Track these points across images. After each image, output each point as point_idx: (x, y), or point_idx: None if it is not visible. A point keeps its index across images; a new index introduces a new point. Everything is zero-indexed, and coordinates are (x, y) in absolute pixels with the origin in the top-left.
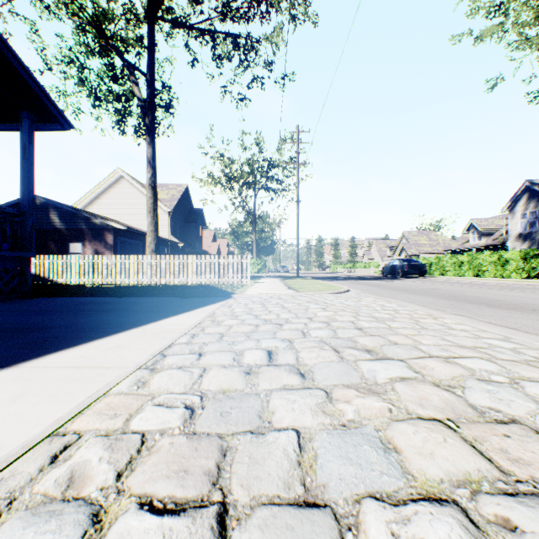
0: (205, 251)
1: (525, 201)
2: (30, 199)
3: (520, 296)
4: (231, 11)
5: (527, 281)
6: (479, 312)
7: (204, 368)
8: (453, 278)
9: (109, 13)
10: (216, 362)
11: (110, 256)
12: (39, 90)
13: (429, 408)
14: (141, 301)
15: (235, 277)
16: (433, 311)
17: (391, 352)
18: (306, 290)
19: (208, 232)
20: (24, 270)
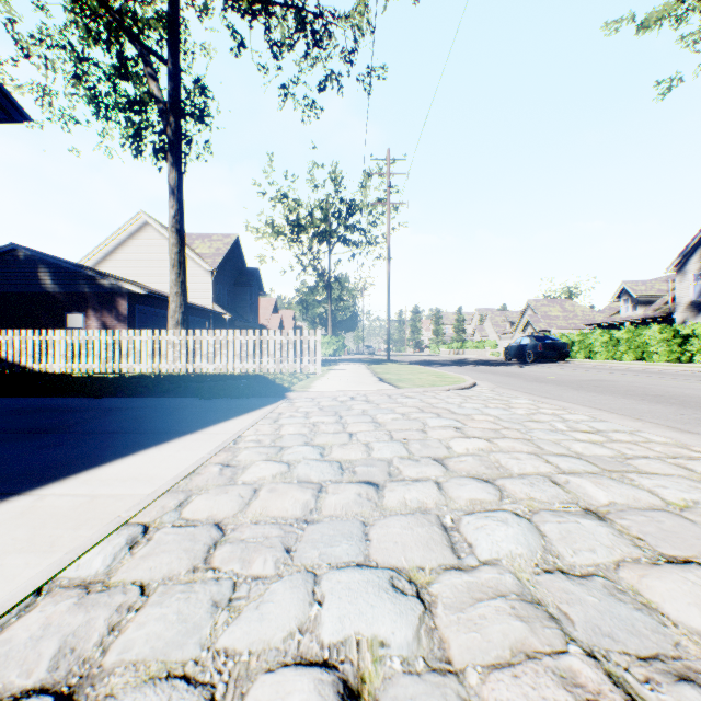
0: (262, 326)
1: (700, 257)
2: None
3: None
4: None
5: None
6: None
7: None
8: (609, 363)
9: None
10: None
11: (112, 331)
12: None
13: None
14: (127, 405)
15: (298, 362)
16: (675, 433)
17: None
18: (409, 385)
19: (267, 301)
20: None
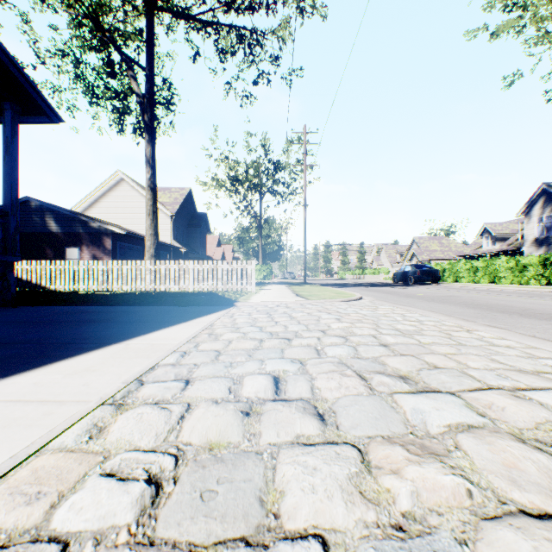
0: (209, 257)
1: (541, 205)
2: (14, 198)
3: (550, 305)
4: (235, 1)
5: (549, 288)
6: (515, 323)
7: (188, 404)
8: (468, 284)
9: (106, 5)
10: (205, 394)
11: (106, 261)
12: (22, 78)
13: (529, 488)
14: (134, 309)
15: (239, 283)
16: (462, 321)
17: (434, 380)
18: (315, 298)
19: (212, 238)
20: (6, 276)
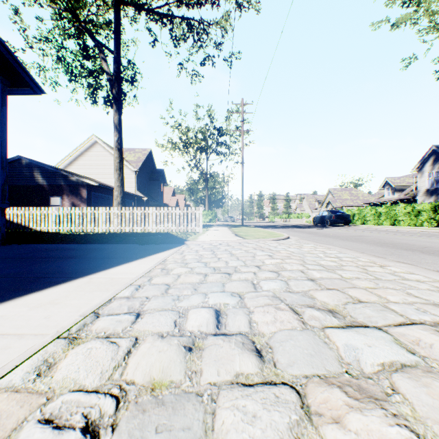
0: (165, 204)
1: (432, 162)
2: (3, 155)
3: None
4: None
5: None
6: (419, 259)
7: (136, 338)
8: (374, 226)
9: (82, 0)
10: (152, 328)
11: (82, 207)
12: (10, 56)
13: None
14: (102, 247)
15: (189, 226)
16: (374, 258)
17: (361, 314)
18: (251, 238)
19: (168, 189)
20: None
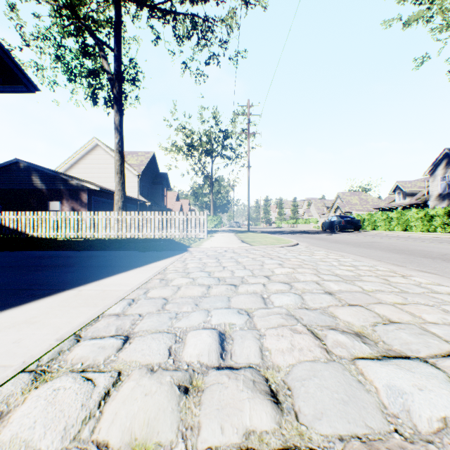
0: (169, 209)
1: (444, 166)
2: None
3: None
4: None
5: None
6: (442, 267)
7: (119, 373)
8: (385, 232)
9: None
10: (141, 358)
11: (81, 212)
12: (1, 51)
13: None
14: (99, 254)
15: (193, 231)
16: (393, 266)
17: (397, 340)
18: (258, 244)
19: (172, 193)
20: None
